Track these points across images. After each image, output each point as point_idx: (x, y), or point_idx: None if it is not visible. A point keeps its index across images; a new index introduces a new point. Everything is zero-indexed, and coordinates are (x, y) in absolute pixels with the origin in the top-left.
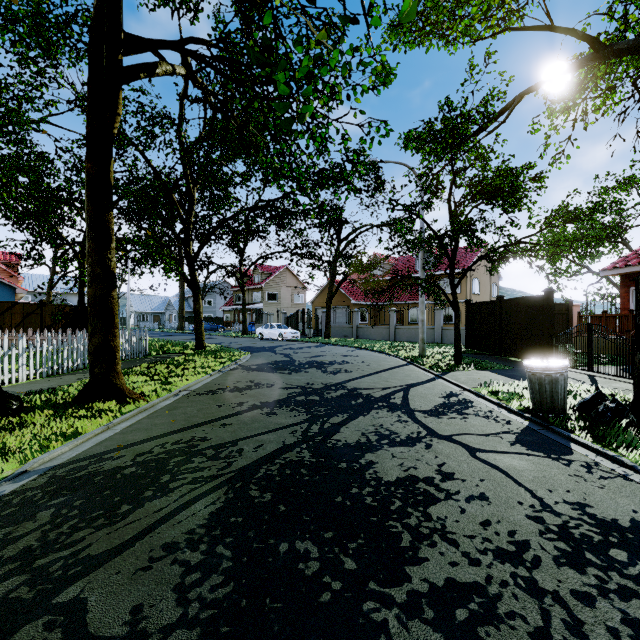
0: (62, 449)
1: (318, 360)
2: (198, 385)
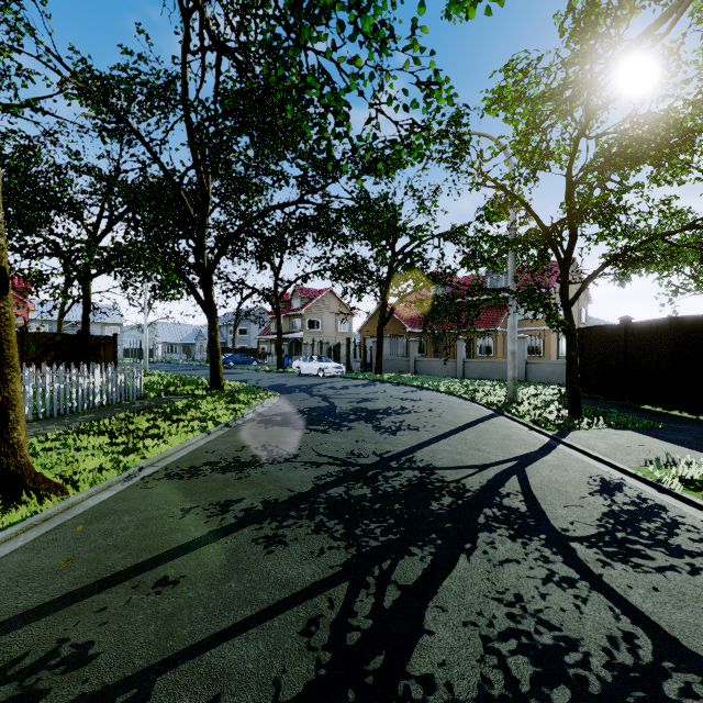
0: None
1: (367, 407)
2: (180, 454)
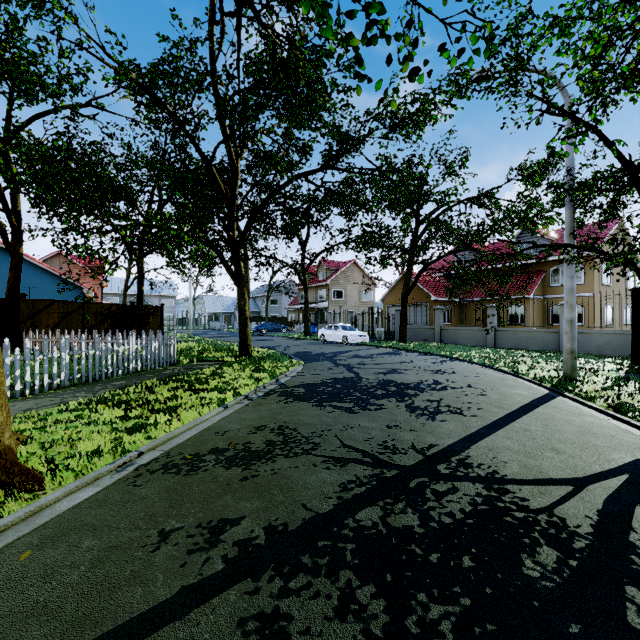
0: None
1: (396, 379)
2: (189, 433)
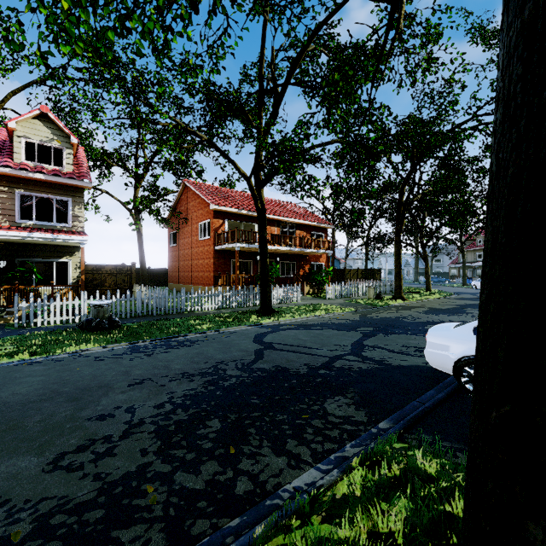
0: (396, 304)
1: None
2: (426, 300)
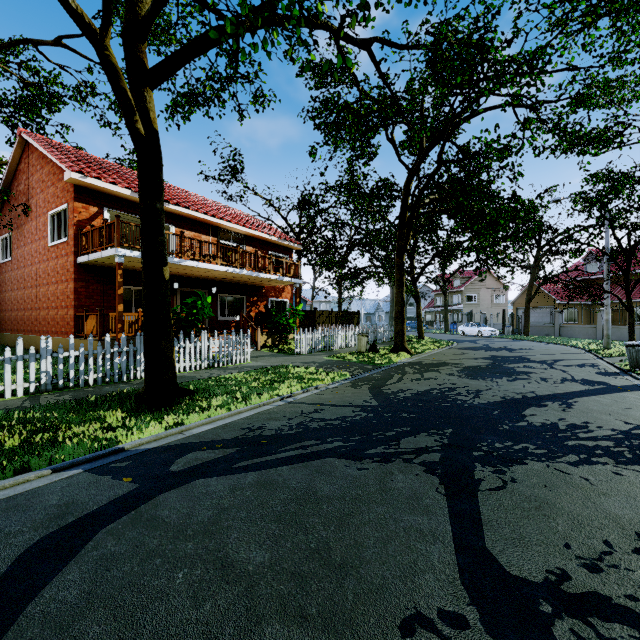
0: (404, 360)
1: (509, 347)
2: (434, 352)
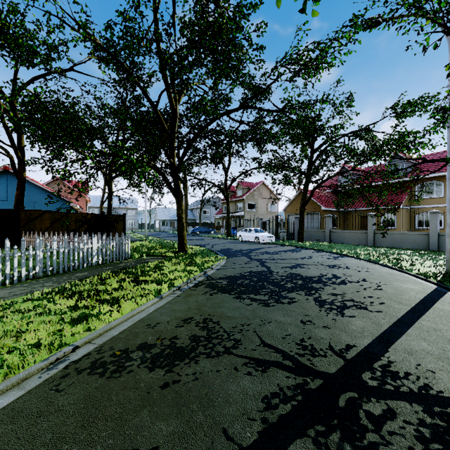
0: None
1: (301, 273)
2: (124, 325)
